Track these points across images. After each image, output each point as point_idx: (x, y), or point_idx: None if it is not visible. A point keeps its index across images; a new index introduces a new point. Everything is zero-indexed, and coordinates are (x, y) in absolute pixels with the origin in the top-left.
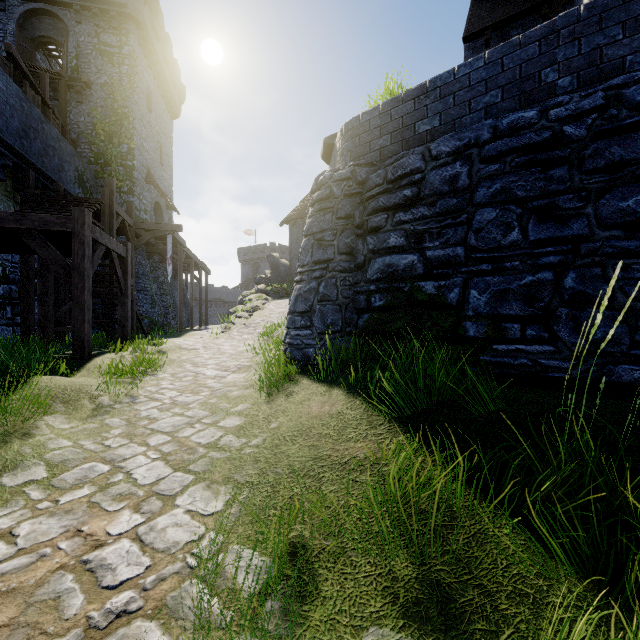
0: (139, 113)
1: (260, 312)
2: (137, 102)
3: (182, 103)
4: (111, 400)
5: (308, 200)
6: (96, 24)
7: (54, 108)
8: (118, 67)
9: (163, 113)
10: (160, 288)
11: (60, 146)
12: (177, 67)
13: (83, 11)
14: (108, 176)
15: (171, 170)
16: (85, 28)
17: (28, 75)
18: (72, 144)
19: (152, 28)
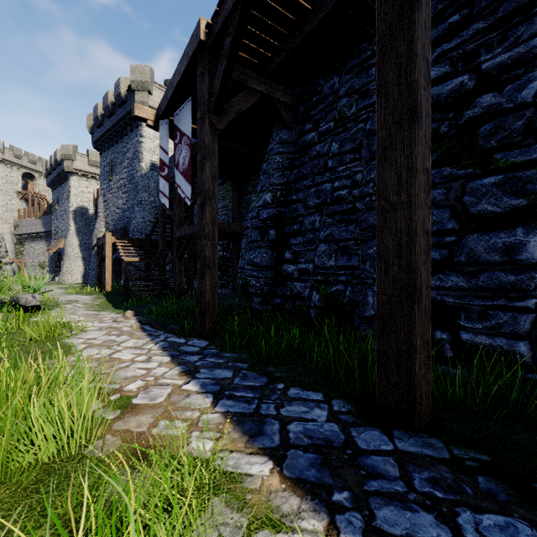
0: None
1: None
2: None
3: None
4: None
5: None
6: None
7: None
8: None
9: None
10: None
11: None
12: None
13: None
14: None
15: None
16: None
17: None
18: None
19: None
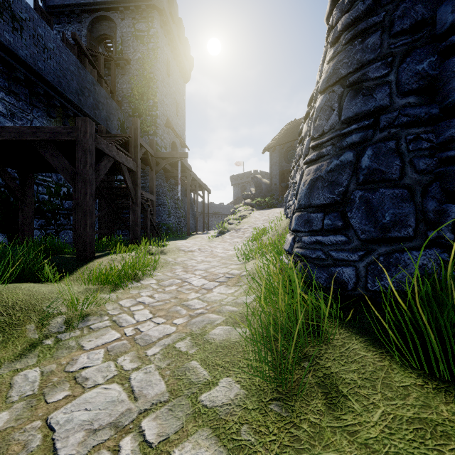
0: (161, 77)
1: (247, 220)
2: (159, 69)
3: (191, 70)
4: (65, 323)
5: (285, 130)
6: (133, 18)
7: (106, 80)
8: (147, 45)
9: (178, 78)
10: (175, 203)
11: (107, 102)
12: (187, 43)
13: (125, 11)
14: (140, 124)
15: (184, 119)
16: (126, 22)
17: (88, 55)
18: (118, 104)
19: (169, 14)
